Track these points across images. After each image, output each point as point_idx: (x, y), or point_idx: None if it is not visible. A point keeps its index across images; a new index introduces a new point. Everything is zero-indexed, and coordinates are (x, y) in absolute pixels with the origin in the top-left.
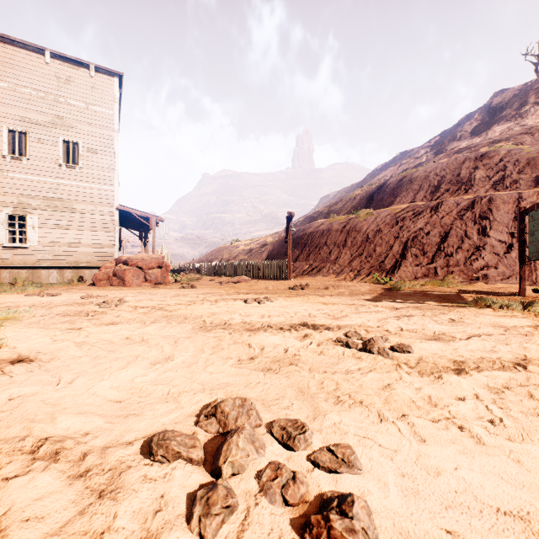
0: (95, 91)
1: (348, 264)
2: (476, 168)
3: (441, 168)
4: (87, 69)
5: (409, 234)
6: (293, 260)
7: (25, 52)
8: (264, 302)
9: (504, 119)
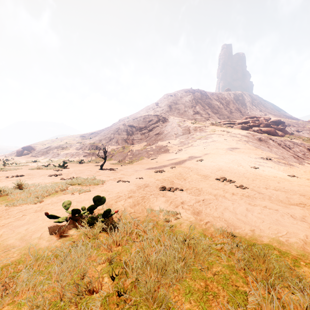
0: None
1: None
2: None
3: None
4: None
5: None
6: None
7: None
8: None
9: None
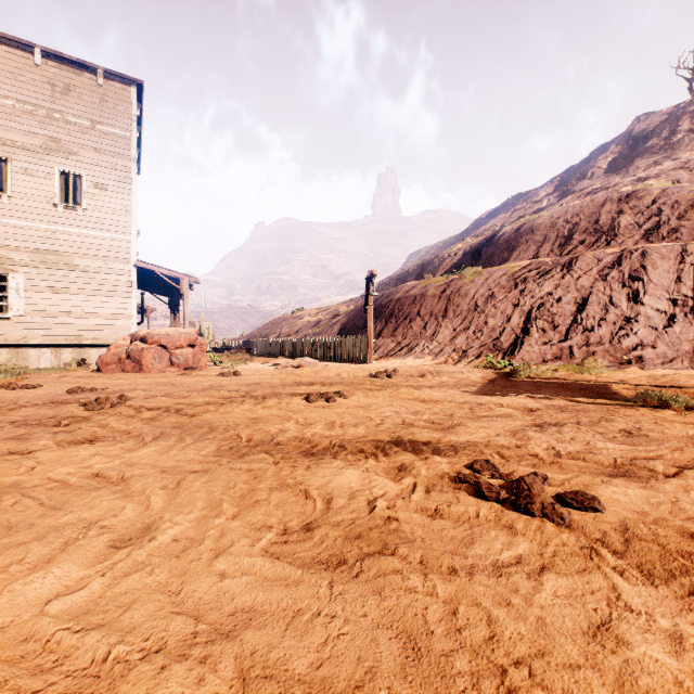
0: (105, 105)
1: (449, 341)
2: (620, 212)
3: (573, 212)
4: (93, 75)
5: (533, 301)
6: (375, 336)
7: (6, 49)
8: (335, 400)
9: (650, 151)
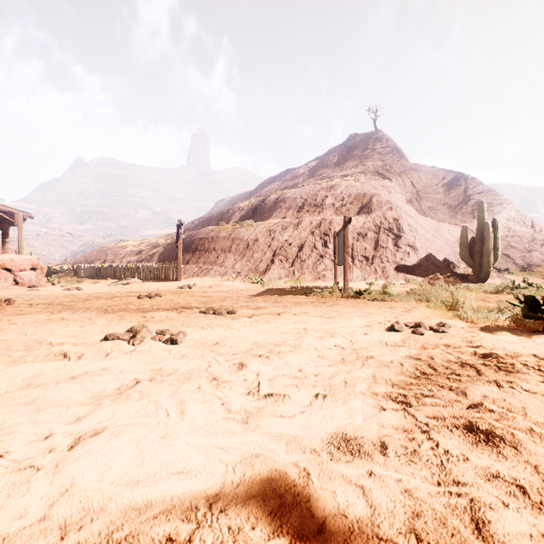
0: None
1: (232, 267)
2: (326, 196)
3: (305, 192)
4: None
5: (278, 244)
6: (185, 263)
7: None
8: (155, 297)
9: (354, 157)
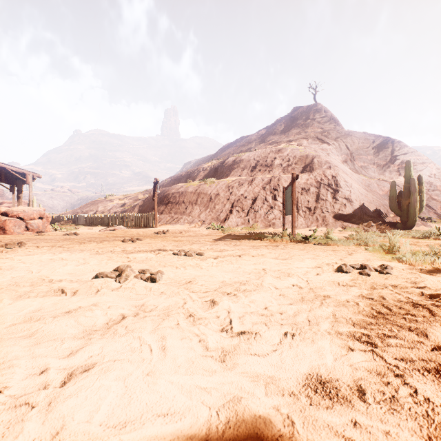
0: None
1: (198, 216)
2: (275, 158)
3: (257, 155)
4: None
5: (235, 197)
6: (159, 213)
7: None
8: (136, 241)
9: (298, 126)
